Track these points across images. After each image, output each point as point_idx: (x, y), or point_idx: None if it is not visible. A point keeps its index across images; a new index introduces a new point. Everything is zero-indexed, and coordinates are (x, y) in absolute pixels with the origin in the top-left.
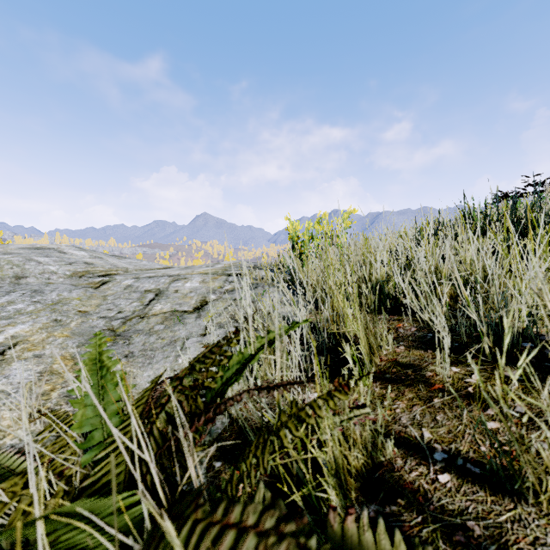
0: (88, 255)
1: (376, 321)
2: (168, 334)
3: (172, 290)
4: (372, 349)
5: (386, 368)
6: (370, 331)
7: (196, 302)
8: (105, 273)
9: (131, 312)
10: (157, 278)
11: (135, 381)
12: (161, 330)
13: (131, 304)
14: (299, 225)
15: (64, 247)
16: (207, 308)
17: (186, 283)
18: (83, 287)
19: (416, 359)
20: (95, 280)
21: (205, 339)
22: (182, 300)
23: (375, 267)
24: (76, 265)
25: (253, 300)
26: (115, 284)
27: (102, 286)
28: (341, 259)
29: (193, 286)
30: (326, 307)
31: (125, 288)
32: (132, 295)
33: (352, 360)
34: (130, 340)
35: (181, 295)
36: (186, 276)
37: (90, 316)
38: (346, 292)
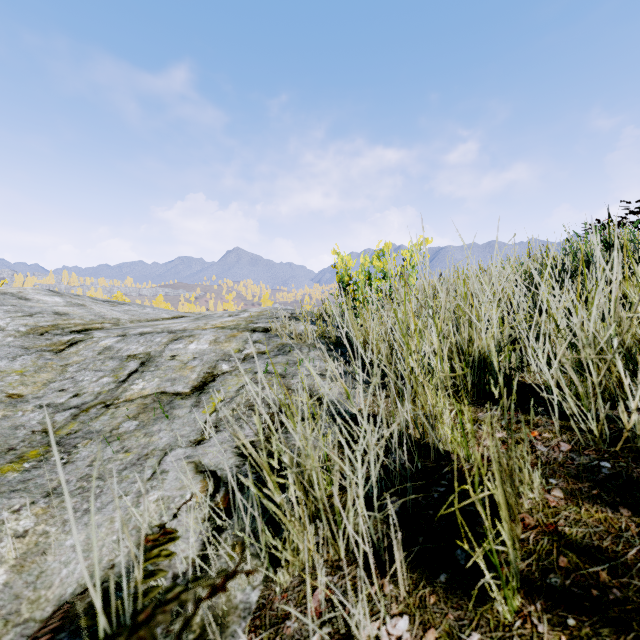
0: (64, 302)
1: (512, 446)
2: (139, 441)
3: (167, 356)
4: (510, 508)
5: (542, 552)
6: (504, 468)
7: (198, 376)
8: (82, 328)
9: (93, 395)
10: (152, 335)
11: (41, 564)
12: (130, 432)
13: (99, 380)
14: (351, 261)
15: (29, 290)
16: (213, 389)
17: (191, 343)
18: (38, 351)
19: (603, 533)
20: (63, 339)
21: (199, 451)
22: (178, 373)
23: (478, 328)
24: (41, 316)
25: (284, 373)
26: (89, 344)
27: (68, 349)
28: (437, 321)
29: (200, 349)
30: (407, 403)
31: (100, 352)
32: (107, 363)
33: (463, 518)
34: (70, 454)
35: (179, 363)
36: (193, 332)
37: (23, 405)
38: (430, 367)
